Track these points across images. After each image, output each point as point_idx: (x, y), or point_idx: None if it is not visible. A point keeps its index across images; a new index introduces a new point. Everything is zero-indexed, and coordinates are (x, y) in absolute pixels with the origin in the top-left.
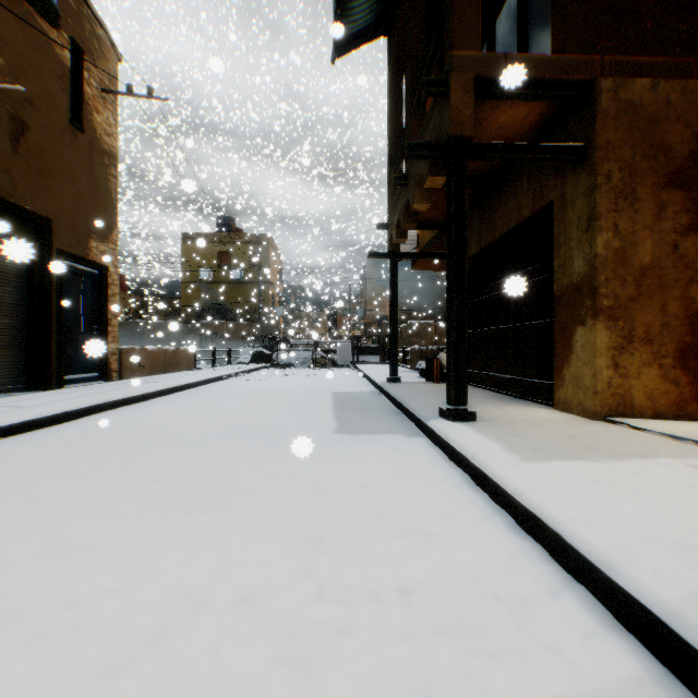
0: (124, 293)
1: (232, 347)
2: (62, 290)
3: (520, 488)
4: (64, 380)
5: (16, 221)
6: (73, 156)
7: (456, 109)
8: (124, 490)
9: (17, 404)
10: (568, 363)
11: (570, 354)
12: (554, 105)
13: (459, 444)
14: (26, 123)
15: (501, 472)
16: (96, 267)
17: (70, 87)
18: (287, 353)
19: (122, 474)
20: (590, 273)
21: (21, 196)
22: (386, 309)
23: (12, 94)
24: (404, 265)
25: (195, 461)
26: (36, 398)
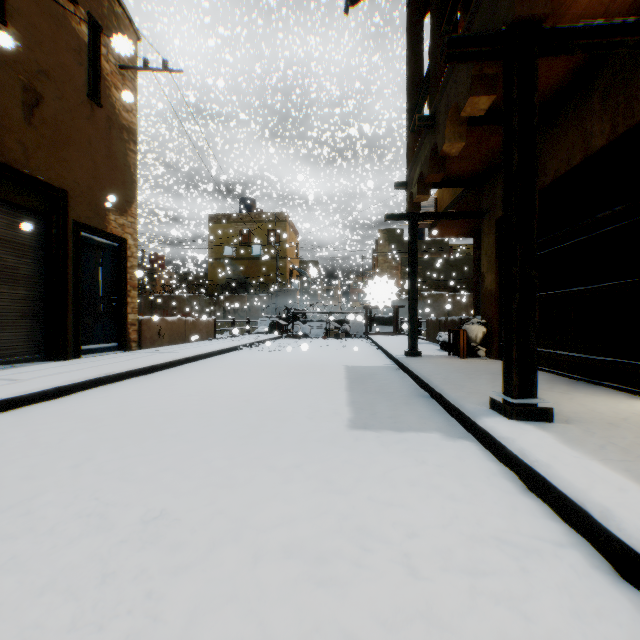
0: (161, 271)
1: (252, 318)
2: (79, 261)
3: None
4: (81, 350)
5: (31, 193)
6: (90, 130)
7: None
8: (27, 534)
9: (17, 376)
10: None
11: None
12: None
13: (558, 476)
14: (40, 95)
15: None
16: (114, 240)
17: (87, 62)
18: (302, 324)
19: (47, 496)
20: None
21: (34, 167)
22: (398, 280)
23: (25, 65)
24: None
25: (158, 473)
26: (43, 370)
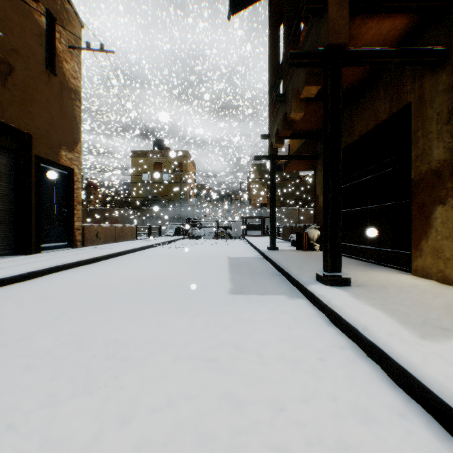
0: (95, 190)
1: (163, 225)
2: (40, 184)
3: (447, 386)
4: (41, 247)
5: (6, 136)
6: (48, 91)
7: (332, 21)
8: (34, 354)
9: None
10: (426, 237)
11: (429, 230)
12: (414, 20)
13: (345, 312)
14: (12, 66)
15: (407, 356)
16: (65, 169)
17: (45, 43)
18: (198, 229)
19: (41, 335)
20: (451, 158)
21: (8, 118)
22: (265, 199)
23: (1, 45)
24: (277, 170)
25: (109, 321)
26: (16, 261)
